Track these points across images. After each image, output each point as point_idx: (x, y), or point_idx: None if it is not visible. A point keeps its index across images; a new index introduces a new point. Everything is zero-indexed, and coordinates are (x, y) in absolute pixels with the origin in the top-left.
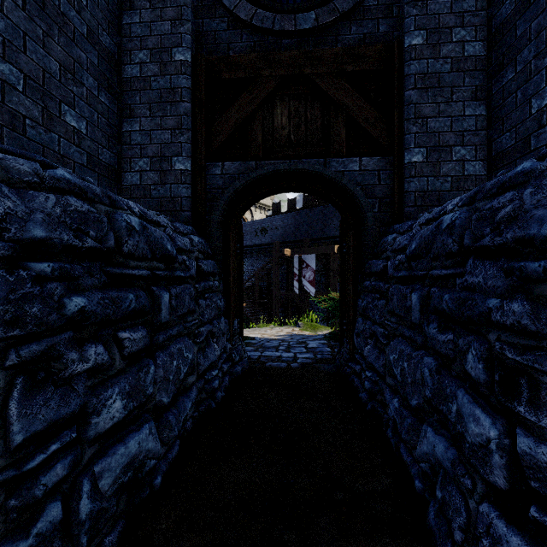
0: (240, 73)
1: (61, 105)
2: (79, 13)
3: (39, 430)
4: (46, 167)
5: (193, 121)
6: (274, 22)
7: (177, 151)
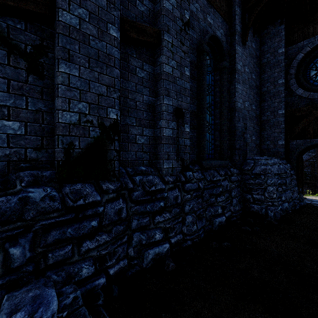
0: (303, 113)
1: (252, 136)
2: (254, 112)
3: (278, 196)
4: (268, 159)
5: (285, 129)
6: (317, 96)
7: (279, 139)
